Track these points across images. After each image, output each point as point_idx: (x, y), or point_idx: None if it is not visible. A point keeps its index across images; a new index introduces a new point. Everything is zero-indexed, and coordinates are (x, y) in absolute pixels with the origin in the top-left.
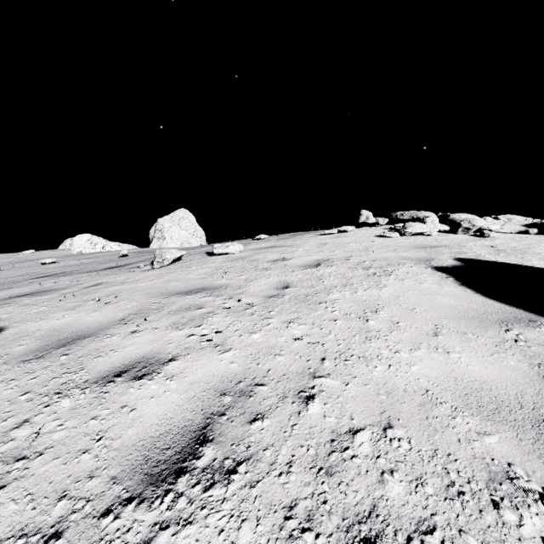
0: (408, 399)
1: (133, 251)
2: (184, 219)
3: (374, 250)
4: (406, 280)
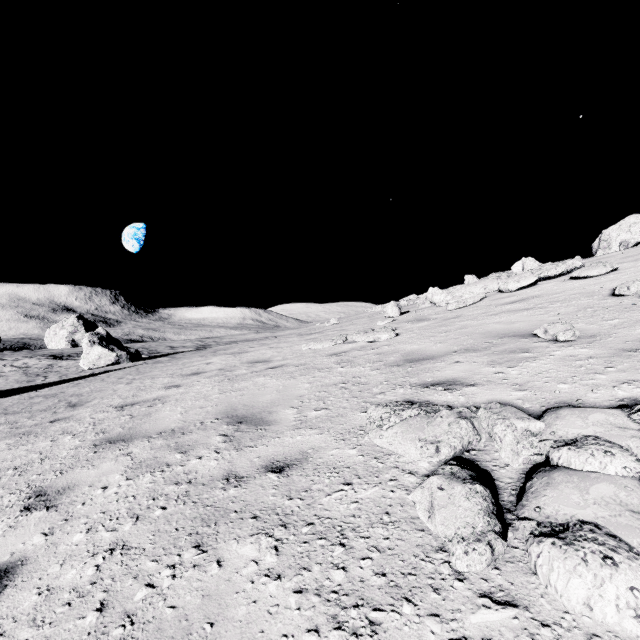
0: None
1: None
2: (636, 224)
3: None
4: None
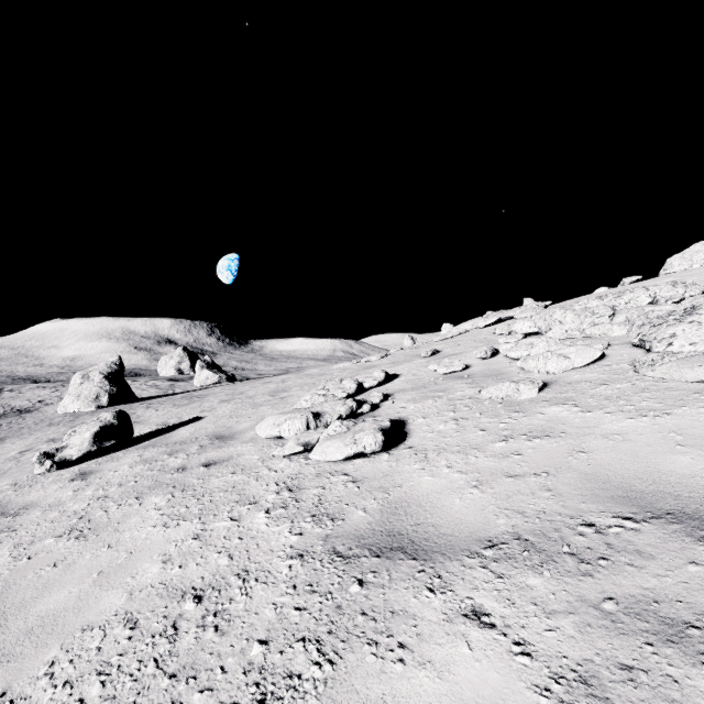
0: None
1: None
2: (698, 253)
3: None
4: None
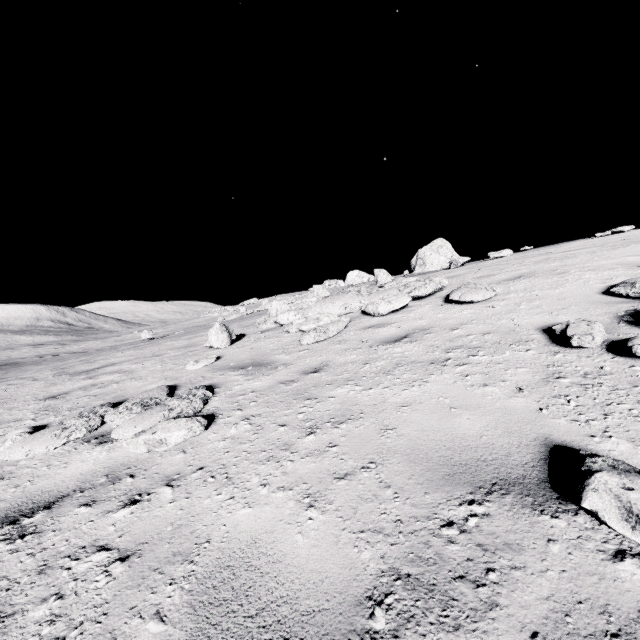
0: (594, 266)
1: (405, 275)
2: (442, 247)
3: (635, 238)
4: (639, 246)
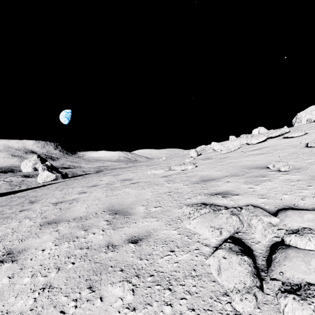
0: None
1: None
2: (314, 110)
3: None
4: None
